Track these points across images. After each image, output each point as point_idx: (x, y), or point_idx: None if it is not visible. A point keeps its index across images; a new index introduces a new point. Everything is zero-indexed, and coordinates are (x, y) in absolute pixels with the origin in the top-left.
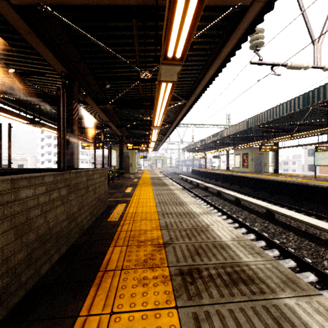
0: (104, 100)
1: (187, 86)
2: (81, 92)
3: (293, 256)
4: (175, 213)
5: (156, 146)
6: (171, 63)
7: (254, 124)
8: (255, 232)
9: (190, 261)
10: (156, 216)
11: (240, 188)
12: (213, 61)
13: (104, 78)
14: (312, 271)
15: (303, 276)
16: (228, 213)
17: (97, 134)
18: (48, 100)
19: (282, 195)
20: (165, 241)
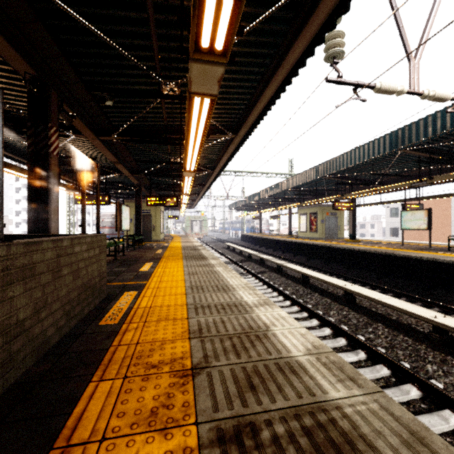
0: (108, 128)
1: (235, 113)
2: (64, 111)
3: (385, 360)
4: (215, 306)
5: (191, 202)
6: (207, 60)
7: (326, 172)
8: (332, 325)
9: (239, 406)
10: (184, 312)
11: (307, 260)
12: (273, 73)
13: (102, 89)
14: (413, 382)
15: (402, 391)
16: (293, 298)
17: (101, 181)
18: (12, 124)
19: (361, 269)
20: (196, 362)
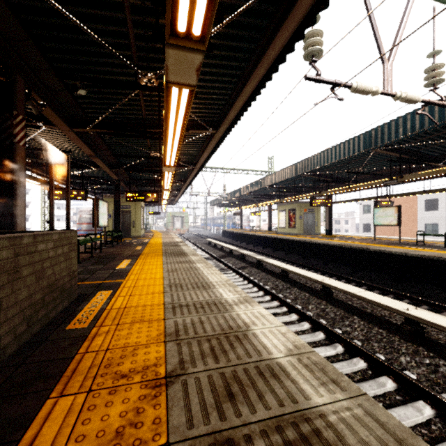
0: (83, 119)
1: (216, 108)
2: (33, 99)
3: (362, 353)
4: (194, 305)
5: (172, 198)
6: (184, 46)
7: (304, 170)
8: (311, 320)
9: (216, 420)
10: (161, 312)
11: (286, 255)
12: (253, 68)
13: (75, 77)
14: (388, 374)
15: (378, 383)
16: (273, 293)
17: (78, 176)
18: None
19: (337, 263)
20: (171, 368)
